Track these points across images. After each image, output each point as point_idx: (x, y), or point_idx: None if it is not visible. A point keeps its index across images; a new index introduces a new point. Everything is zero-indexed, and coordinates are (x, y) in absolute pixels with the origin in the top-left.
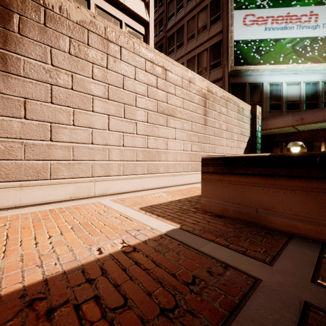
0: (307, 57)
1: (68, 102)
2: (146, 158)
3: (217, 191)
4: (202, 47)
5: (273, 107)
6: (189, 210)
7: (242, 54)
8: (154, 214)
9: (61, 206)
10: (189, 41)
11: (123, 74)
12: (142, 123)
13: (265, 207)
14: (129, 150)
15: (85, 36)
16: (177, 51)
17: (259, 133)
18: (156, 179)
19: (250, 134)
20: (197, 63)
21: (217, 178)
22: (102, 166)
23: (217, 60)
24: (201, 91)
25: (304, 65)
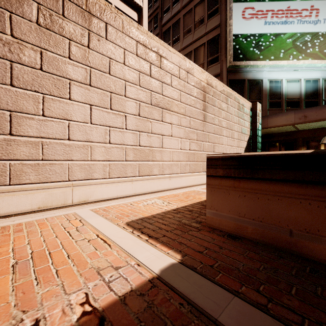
0: (308, 53)
1: (36, 86)
2: (137, 157)
3: (229, 201)
4: (199, 41)
5: (273, 105)
6: (191, 226)
7: (241, 49)
8: (144, 234)
9: (22, 221)
10: (185, 35)
11: (109, 57)
12: (133, 116)
13: (304, 228)
14: (116, 147)
15: (60, 5)
16: (172, 46)
17: (259, 132)
18: (150, 181)
19: (250, 133)
20: (194, 59)
21: (229, 183)
22: (82, 168)
23: (214, 56)
24: (200, 84)
25: (305, 62)
